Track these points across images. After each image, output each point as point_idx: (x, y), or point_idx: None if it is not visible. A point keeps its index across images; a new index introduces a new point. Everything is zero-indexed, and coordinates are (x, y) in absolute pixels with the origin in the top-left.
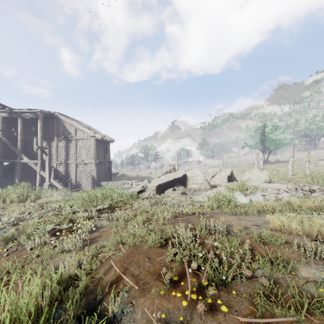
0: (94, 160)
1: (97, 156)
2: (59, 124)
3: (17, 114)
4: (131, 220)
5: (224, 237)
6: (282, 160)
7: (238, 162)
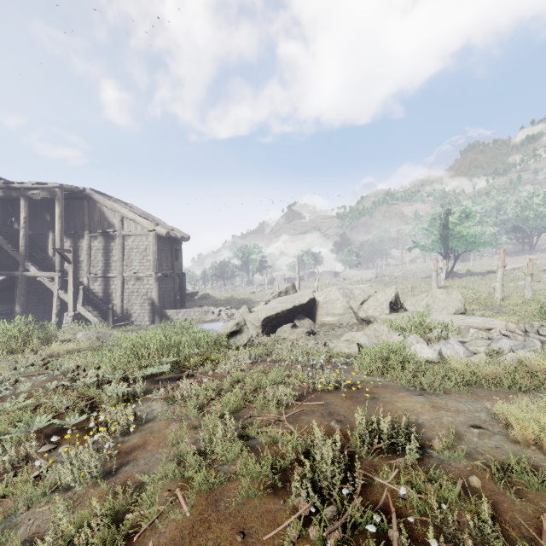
0: (155, 271)
1: (160, 264)
2: (94, 210)
3: (19, 191)
4: (212, 403)
5: (419, 472)
6: (476, 270)
7: (402, 274)
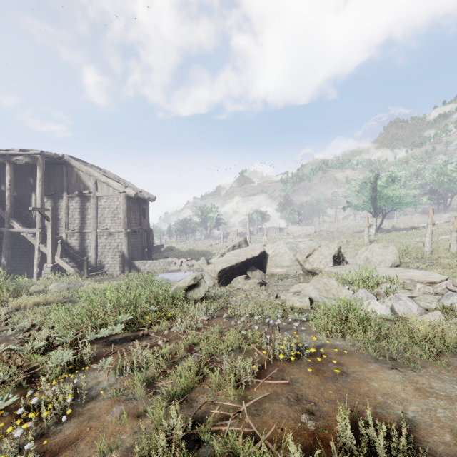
0: (124, 228)
1: (129, 221)
2: (71, 174)
3: (4, 157)
4: (163, 375)
5: None
6: (400, 226)
7: (337, 230)
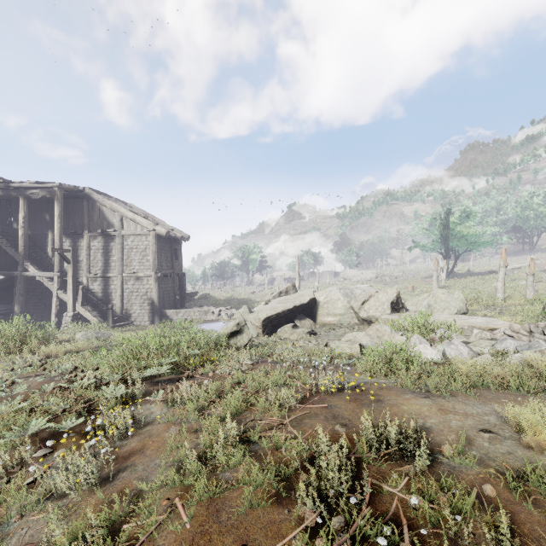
0: (154, 271)
1: (160, 264)
2: (93, 209)
3: (18, 190)
4: (213, 406)
5: (431, 481)
6: (477, 270)
7: (402, 274)
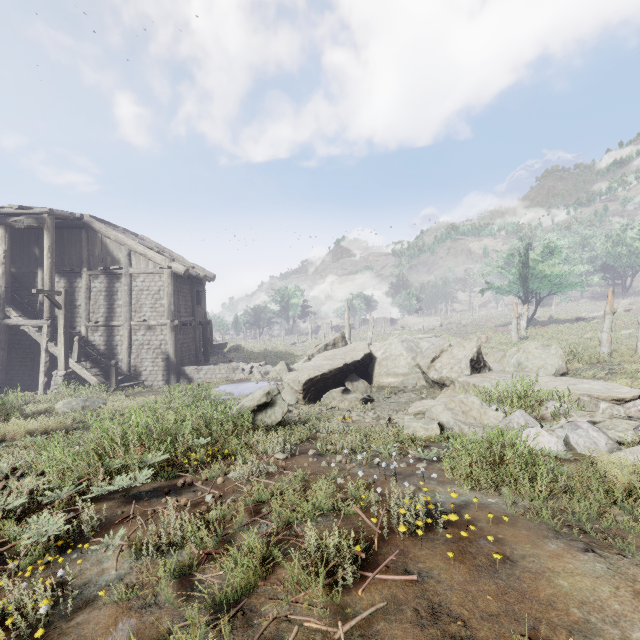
0: (170, 319)
1: (177, 310)
2: (94, 242)
3: None
4: (209, 560)
5: None
6: (561, 317)
7: (471, 322)
